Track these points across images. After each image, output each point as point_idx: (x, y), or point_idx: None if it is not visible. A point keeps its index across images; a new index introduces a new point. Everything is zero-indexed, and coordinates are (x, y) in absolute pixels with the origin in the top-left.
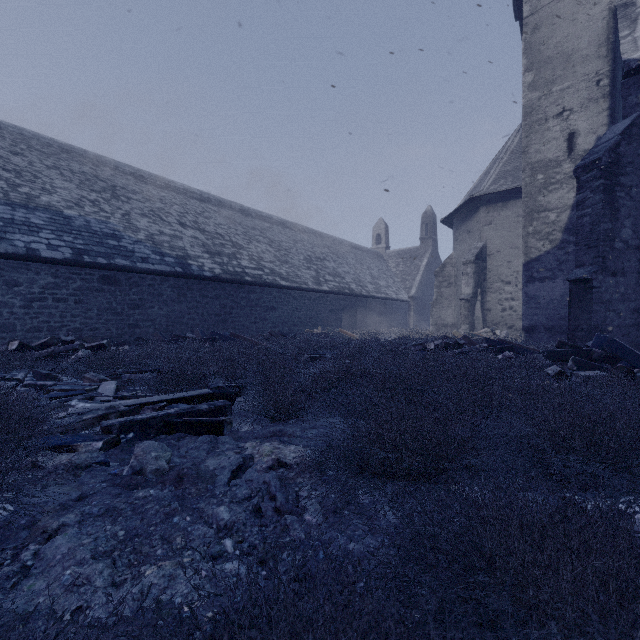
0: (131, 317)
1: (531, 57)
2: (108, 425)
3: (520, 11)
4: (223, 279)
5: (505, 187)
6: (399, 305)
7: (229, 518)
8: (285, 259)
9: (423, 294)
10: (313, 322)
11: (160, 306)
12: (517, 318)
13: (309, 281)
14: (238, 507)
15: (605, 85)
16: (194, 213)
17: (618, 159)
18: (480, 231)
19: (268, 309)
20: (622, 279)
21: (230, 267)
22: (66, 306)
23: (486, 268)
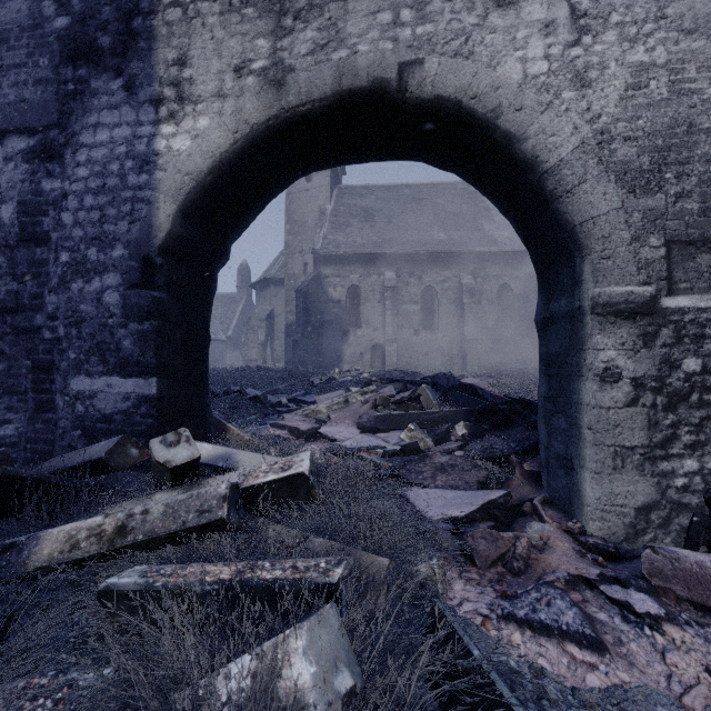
0: None
1: (289, 217)
2: None
3: None
4: None
5: (284, 276)
6: (218, 344)
7: None
8: None
9: (239, 335)
10: None
11: None
12: None
13: None
14: None
15: None
16: None
17: (309, 290)
18: (271, 300)
19: None
20: (311, 340)
21: None
22: None
23: (274, 324)
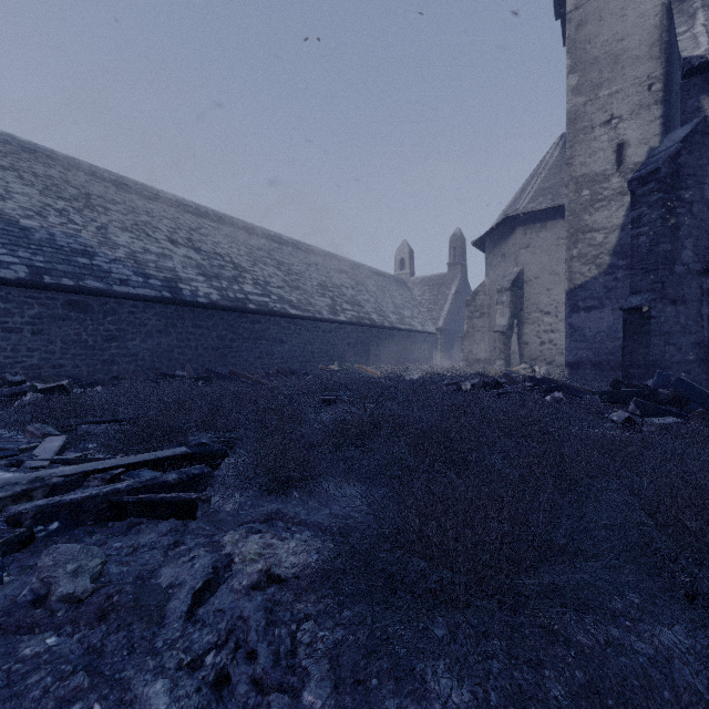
0: (106, 351)
1: (575, 57)
2: (15, 513)
3: (562, 7)
4: (221, 306)
5: (544, 205)
6: (425, 338)
7: (169, 707)
8: (296, 284)
9: (451, 326)
10: (328, 357)
11: (143, 338)
12: (557, 353)
13: (324, 310)
14: (188, 680)
15: (658, 90)
16: (188, 229)
17: (678, 170)
18: (516, 255)
19: (276, 342)
20: (683, 308)
21: (230, 292)
22: (20, 338)
23: (523, 296)
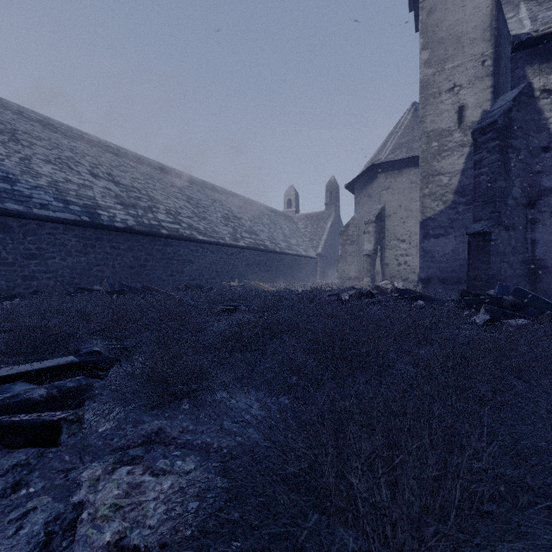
0: (26, 268)
1: (427, 37)
2: None
3: None
4: (137, 231)
5: (401, 156)
6: (308, 261)
7: None
8: (203, 216)
9: (328, 252)
10: (230, 275)
11: (63, 257)
12: (410, 272)
13: (226, 237)
14: None
15: (489, 65)
16: (109, 166)
17: (510, 123)
18: (379, 195)
19: (185, 262)
20: (513, 233)
21: (145, 219)
22: None
23: (385, 228)
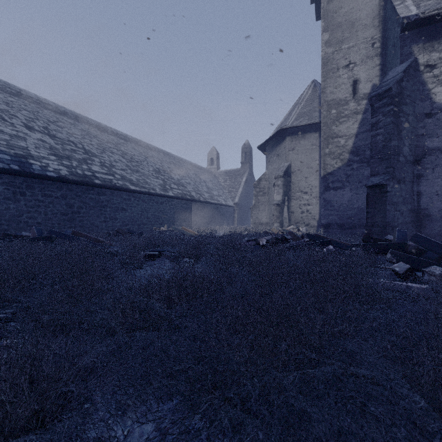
0: None
1: (327, 21)
2: None
3: None
4: (69, 180)
5: (304, 123)
6: (227, 209)
7: None
8: (136, 169)
9: (243, 202)
10: (160, 221)
11: None
12: (311, 218)
13: (157, 187)
14: None
15: (378, 47)
16: (46, 120)
17: (402, 91)
18: (286, 154)
19: (118, 210)
20: (403, 186)
21: (79, 170)
22: None
23: (291, 182)
